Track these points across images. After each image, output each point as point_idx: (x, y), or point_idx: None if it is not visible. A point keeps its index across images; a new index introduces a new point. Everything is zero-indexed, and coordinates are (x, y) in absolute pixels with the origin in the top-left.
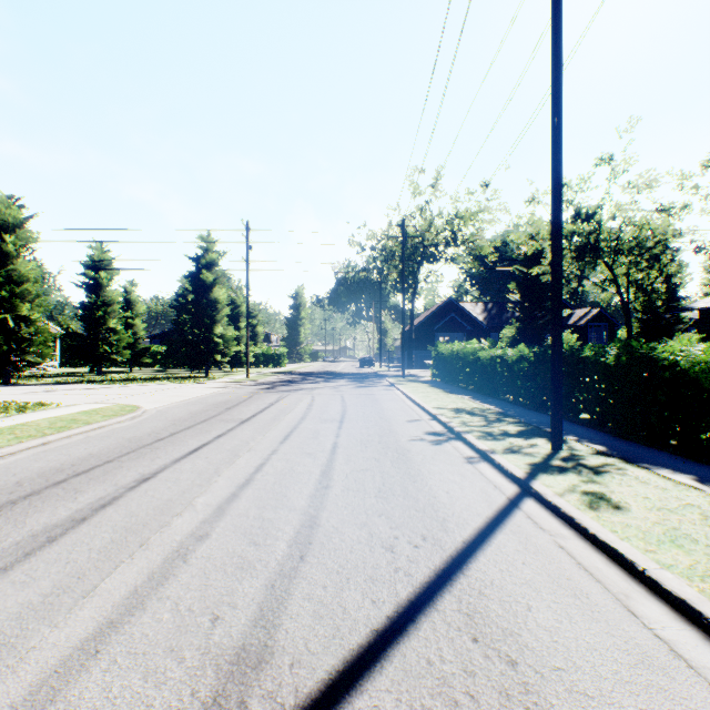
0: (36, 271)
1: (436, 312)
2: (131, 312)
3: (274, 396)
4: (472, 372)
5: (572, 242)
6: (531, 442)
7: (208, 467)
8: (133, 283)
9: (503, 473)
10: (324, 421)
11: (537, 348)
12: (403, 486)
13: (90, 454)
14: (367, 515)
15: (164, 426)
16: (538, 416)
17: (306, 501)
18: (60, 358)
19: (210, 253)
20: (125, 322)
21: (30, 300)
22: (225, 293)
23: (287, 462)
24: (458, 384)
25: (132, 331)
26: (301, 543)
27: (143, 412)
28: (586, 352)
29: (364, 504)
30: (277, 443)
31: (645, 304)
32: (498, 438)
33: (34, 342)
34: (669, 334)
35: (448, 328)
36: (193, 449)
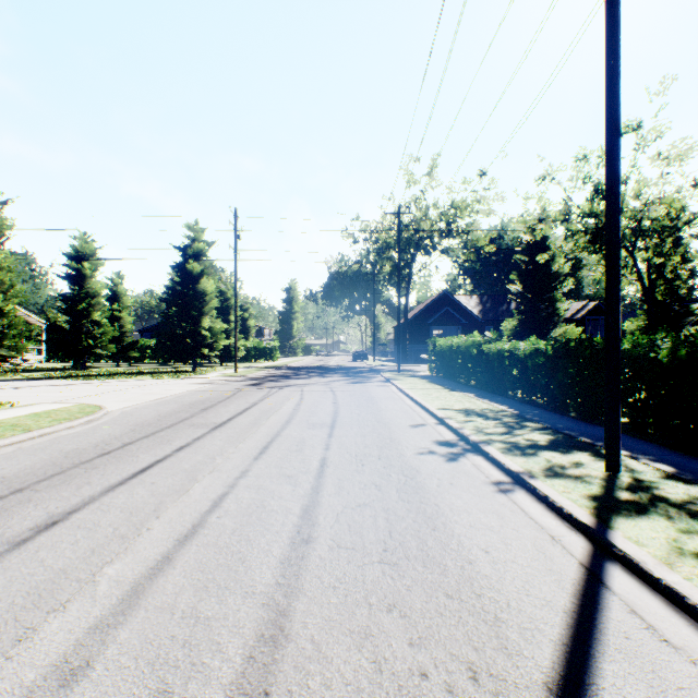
0: (9, 259)
1: (430, 305)
2: (118, 304)
3: (259, 394)
4: (475, 367)
5: (588, 224)
6: (573, 458)
7: (147, 501)
8: (120, 275)
9: (553, 510)
10: (312, 425)
11: (554, 341)
12: (419, 538)
13: (2, 477)
14: (369, 608)
15: (120, 433)
16: (563, 420)
17: (274, 574)
18: (48, 352)
19: (197, 242)
20: (112, 315)
21: (4, 290)
22: (213, 284)
23: (258, 491)
24: (459, 380)
25: (119, 324)
26: (249, 693)
27: (105, 413)
28: (624, 344)
29: (363, 579)
30: (251, 459)
31: (667, 292)
32: (529, 453)
33: (8, 335)
34: (679, 327)
35: (443, 322)
36: (140, 469)
